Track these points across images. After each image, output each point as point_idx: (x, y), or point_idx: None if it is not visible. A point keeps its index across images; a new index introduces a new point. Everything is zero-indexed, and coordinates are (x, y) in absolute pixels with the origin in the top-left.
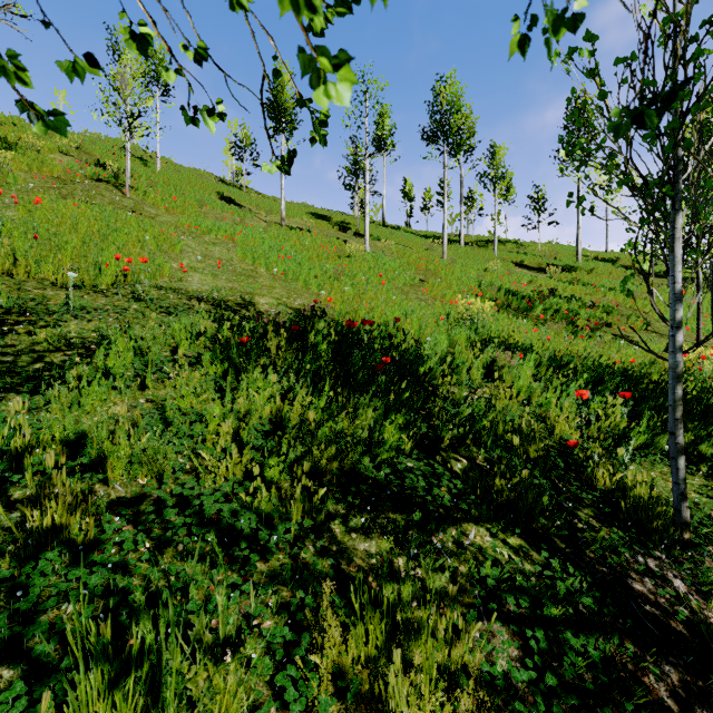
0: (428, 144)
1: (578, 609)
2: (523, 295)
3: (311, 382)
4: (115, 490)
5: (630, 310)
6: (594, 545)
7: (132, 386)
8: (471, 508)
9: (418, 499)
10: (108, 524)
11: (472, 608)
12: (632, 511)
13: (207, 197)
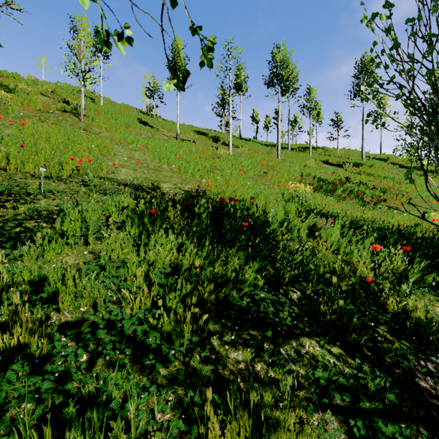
0: (268, 87)
1: (385, 403)
2: (329, 181)
3: (196, 239)
4: (64, 316)
5: (397, 190)
6: (391, 353)
7: (79, 242)
8: (305, 326)
9: (269, 320)
10: (58, 341)
11: (310, 402)
12: (414, 329)
13: (131, 121)
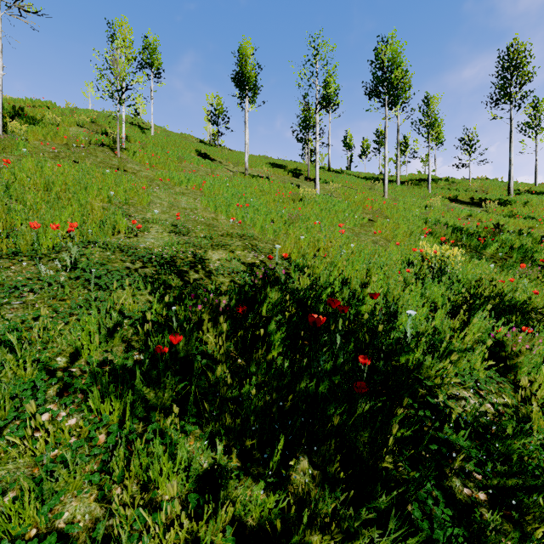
0: (370, 97)
1: None
2: (469, 232)
3: (257, 419)
4: None
5: None
6: None
7: None
8: None
9: None
10: None
11: None
12: None
13: (187, 154)
